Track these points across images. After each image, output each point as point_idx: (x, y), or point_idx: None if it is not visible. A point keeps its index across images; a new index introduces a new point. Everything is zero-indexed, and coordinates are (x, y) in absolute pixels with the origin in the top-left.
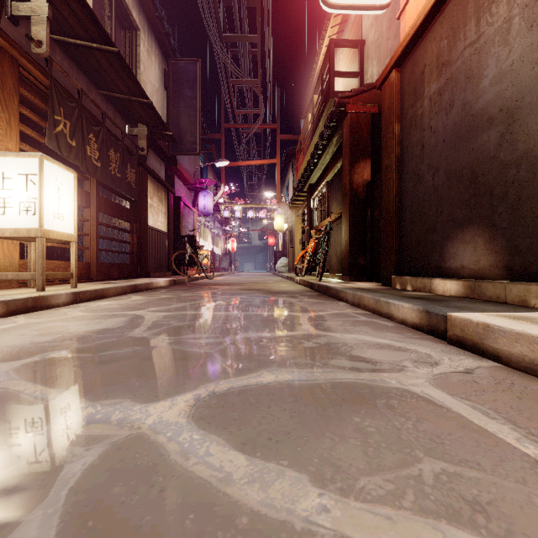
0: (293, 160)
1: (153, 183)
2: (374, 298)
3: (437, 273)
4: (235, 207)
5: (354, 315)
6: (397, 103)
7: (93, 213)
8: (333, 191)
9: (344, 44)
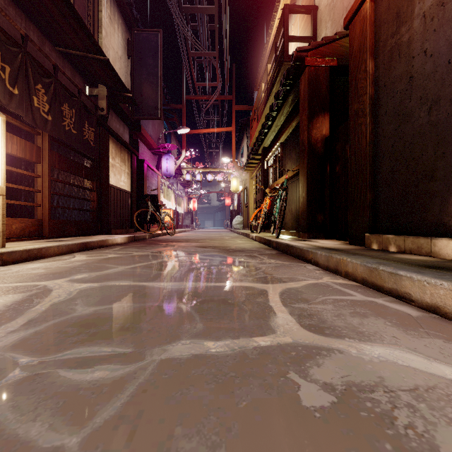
0: (247, 129)
1: (115, 144)
2: (366, 264)
3: (436, 231)
4: (196, 171)
5: (340, 289)
6: (371, 37)
7: (45, 169)
8: (287, 150)
9: (297, 9)
